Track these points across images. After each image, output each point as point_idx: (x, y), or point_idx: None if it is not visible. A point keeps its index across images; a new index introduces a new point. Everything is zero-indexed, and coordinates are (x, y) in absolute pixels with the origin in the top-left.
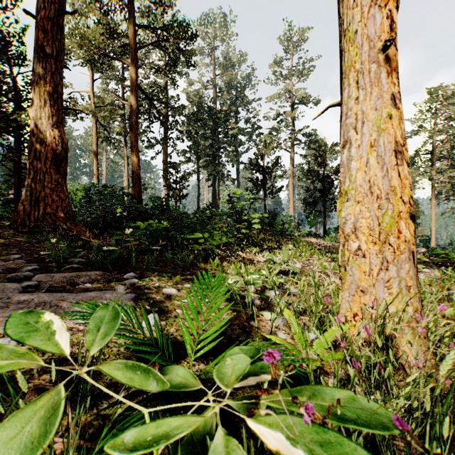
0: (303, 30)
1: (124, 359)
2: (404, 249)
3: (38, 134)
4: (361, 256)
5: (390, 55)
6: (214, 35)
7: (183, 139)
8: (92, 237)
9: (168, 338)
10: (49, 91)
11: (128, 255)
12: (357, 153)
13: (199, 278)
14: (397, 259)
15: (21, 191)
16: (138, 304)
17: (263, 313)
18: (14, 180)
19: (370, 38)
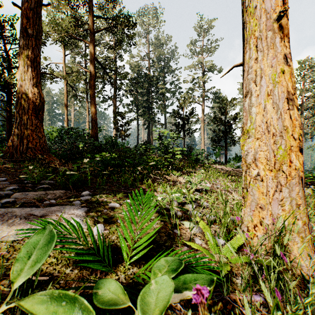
0: (210, 19)
1: (73, 264)
2: (294, 175)
3: (23, 91)
4: (260, 180)
5: (283, 24)
6: (148, 24)
7: (127, 96)
8: (61, 164)
9: (110, 244)
10: (30, 60)
11: (85, 178)
12: (257, 100)
13: (134, 197)
14: (289, 183)
15: (12, 132)
16: (88, 217)
17: (183, 222)
18: (7, 124)
19: (267, 11)
